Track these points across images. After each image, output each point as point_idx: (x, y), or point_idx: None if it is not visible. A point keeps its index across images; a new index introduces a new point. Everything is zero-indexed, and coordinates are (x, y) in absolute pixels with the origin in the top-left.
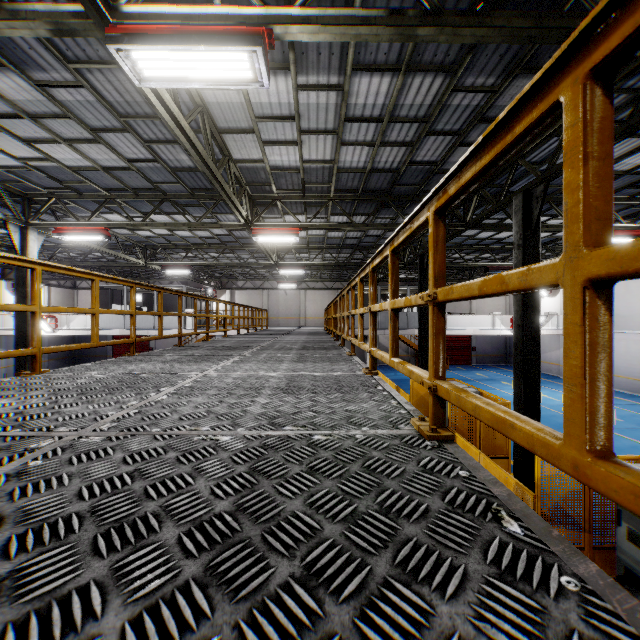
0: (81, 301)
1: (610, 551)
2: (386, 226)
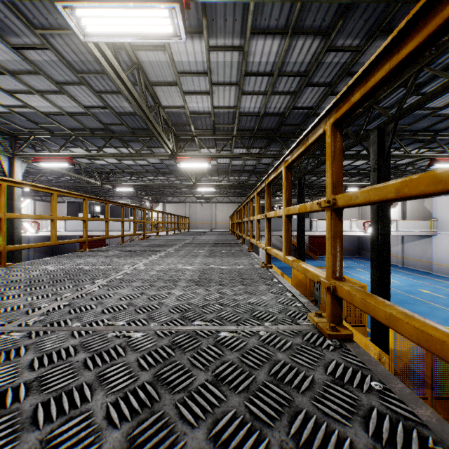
0: (57, 211)
1: (447, 400)
2: (274, 156)
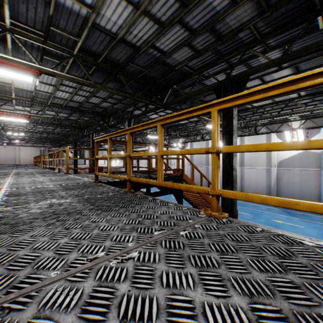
0: None
1: None
2: (59, 134)
